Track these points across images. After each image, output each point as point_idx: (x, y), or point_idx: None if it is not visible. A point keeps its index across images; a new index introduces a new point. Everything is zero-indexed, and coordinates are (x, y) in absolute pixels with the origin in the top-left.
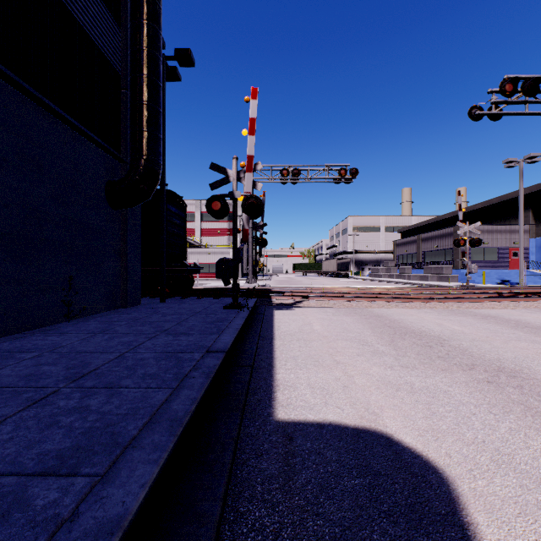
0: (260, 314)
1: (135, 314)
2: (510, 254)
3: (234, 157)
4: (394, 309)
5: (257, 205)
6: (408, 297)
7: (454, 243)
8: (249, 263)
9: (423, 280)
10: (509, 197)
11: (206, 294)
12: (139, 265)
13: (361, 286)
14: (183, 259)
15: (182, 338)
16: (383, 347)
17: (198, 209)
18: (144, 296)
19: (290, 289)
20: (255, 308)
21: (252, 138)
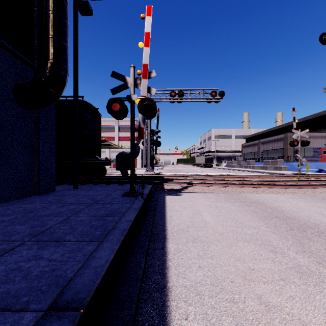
0: (154, 201)
1: (38, 203)
2: (321, 152)
3: (131, 65)
4: (263, 195)
5: (151, 106)
6: (271, 184)
7: (290, 144)
8: (148, 158)
9: (264, 169)
10: (320, 114)
11: (113, 181)
12: (53, 159)
13: (224, 174)
14: (97, 154)
15: (45, 253)
16: (302, 258)
17: (116, 124)
18: (65, 182)
19: (177, 176)
20: (150, 194)
21: (147, 49)
